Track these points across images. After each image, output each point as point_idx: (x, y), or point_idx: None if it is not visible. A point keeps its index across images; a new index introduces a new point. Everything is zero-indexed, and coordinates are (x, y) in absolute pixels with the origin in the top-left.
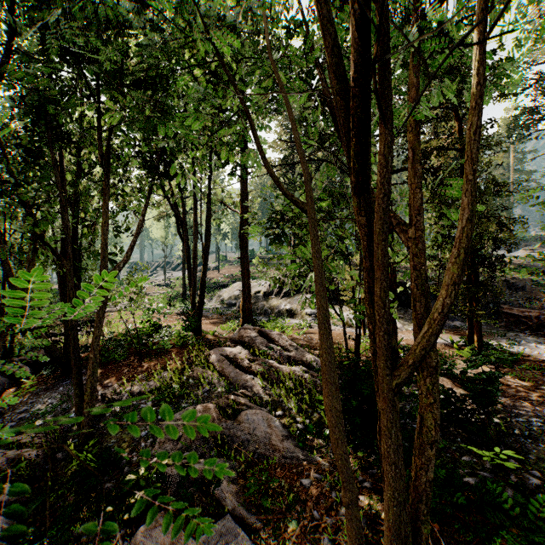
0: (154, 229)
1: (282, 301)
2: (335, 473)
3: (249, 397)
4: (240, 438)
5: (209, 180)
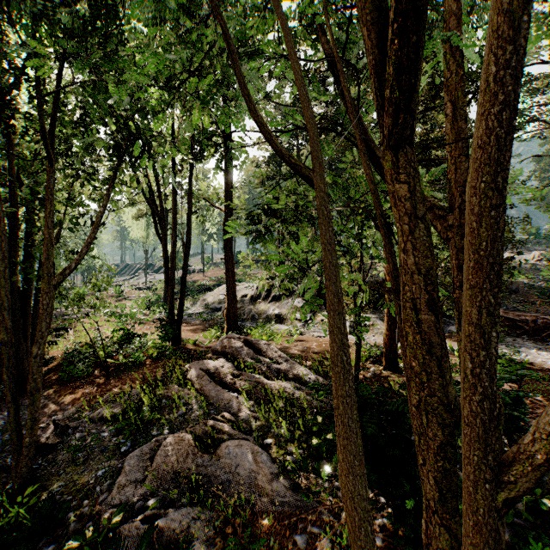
0: (134, 229)
1: (270, 305)
2: (337, 526)
3: (232, 422)
4: (219, 479)
5: (190, 172)
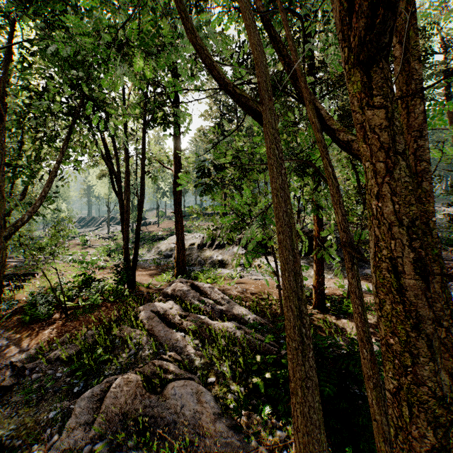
0: (98, 187)
1: (214, 252)
2: None
3: (179, 361)
4: (165, 420)
5: (143, 136)
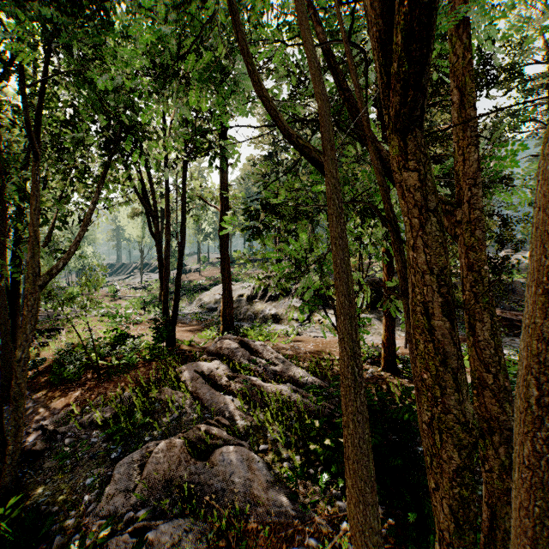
0: (129, 228)
1: (267, 305)
2: (336, 538)
3: (227, 426)
4: (213, 488)
5: (185, 170)
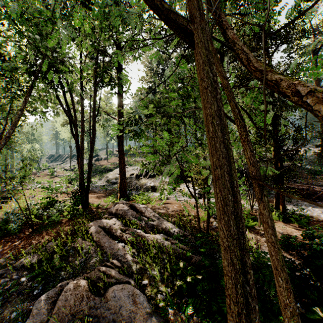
0: (63, 132)
1: (148, 180)
2: None
3: (119, 267)
4: (106, 319)
5: (94, 93)
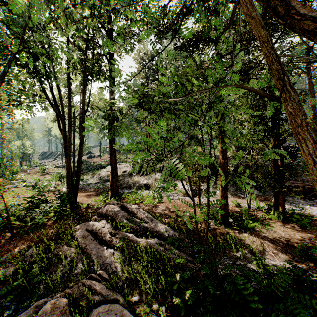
0: (54, 129)
1: (141, 177)
2: None
3: (106, 280)
4: None
5: (83, 86)
